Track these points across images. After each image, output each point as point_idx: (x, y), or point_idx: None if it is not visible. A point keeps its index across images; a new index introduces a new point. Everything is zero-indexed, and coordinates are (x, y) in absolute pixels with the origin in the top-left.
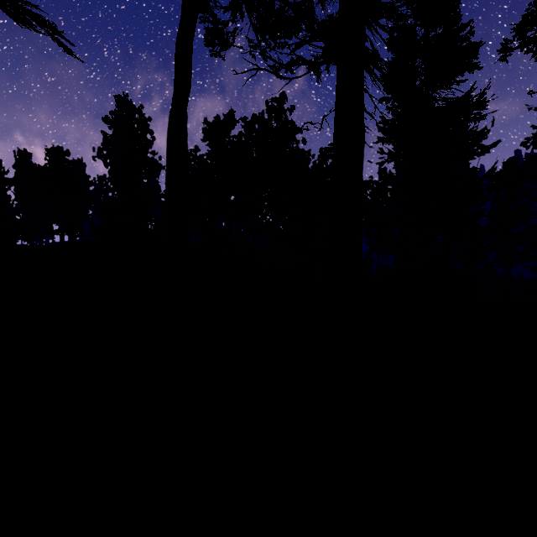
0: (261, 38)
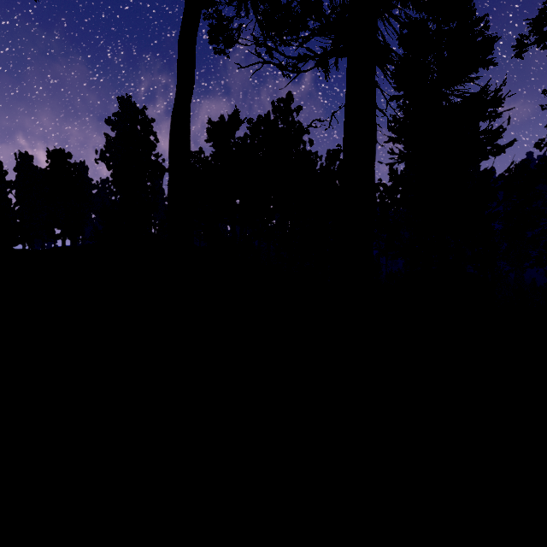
0: (267, 35)
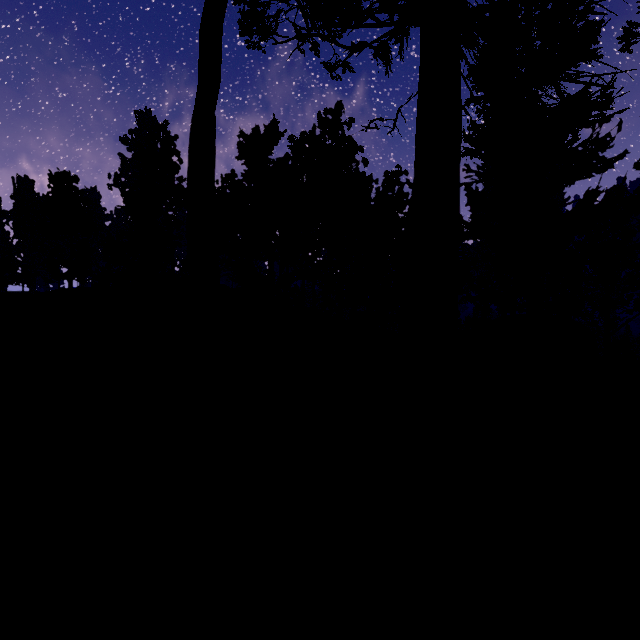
0: (312, 25)
